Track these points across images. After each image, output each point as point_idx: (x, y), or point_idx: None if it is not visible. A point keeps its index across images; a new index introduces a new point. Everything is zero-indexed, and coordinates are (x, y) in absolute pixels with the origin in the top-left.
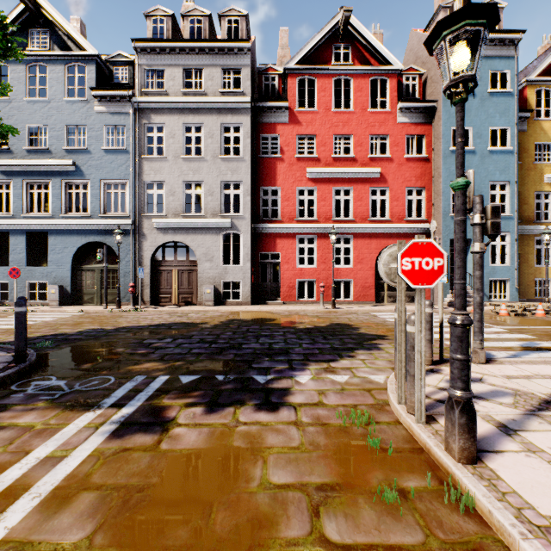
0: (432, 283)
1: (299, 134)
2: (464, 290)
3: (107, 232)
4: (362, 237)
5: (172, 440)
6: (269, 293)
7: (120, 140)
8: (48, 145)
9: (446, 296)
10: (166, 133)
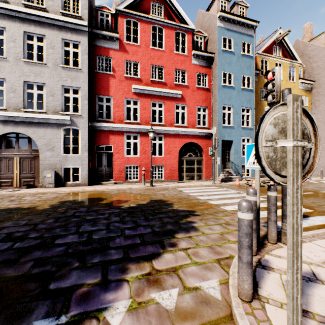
0: None
1: (126, 60)
2: None
3: None
4: (170, 136)
5: None
6: (104, 175)
7: None
8: None
9: (219, 175)
10: (6, 36)
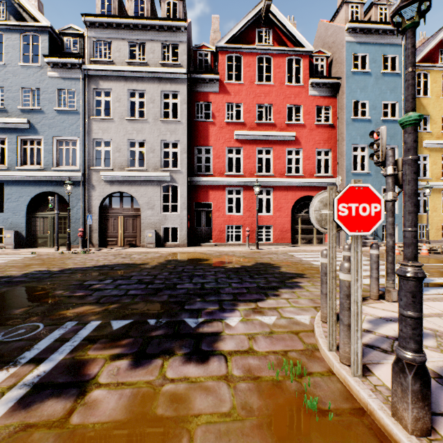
0: (369, 230)
1: (228, 102)
2: (416, 238)
3: (59, 183)
4: (281, 189)
5: (87, 409)
6: (203, 236)
7: (72, 103)
8: (4, 104)
9: (348, 238)
10: (113, 97)
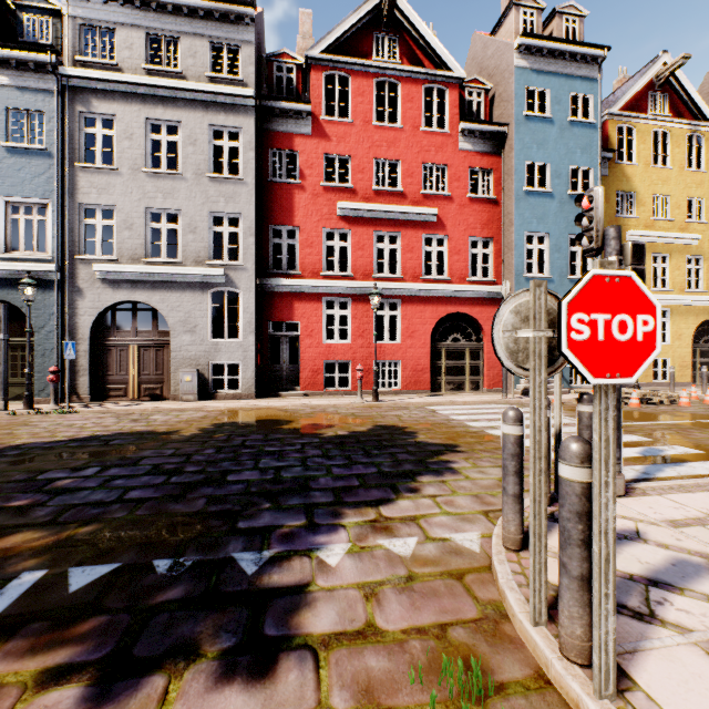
0: (633, 373)
1: (326, 153)
2: None
3: (11, 282)
4: (414, 301)
5: None
6: (284, 380)
7: (37, 135)
8: None
9: (519, 382)
10: (118, 130)
